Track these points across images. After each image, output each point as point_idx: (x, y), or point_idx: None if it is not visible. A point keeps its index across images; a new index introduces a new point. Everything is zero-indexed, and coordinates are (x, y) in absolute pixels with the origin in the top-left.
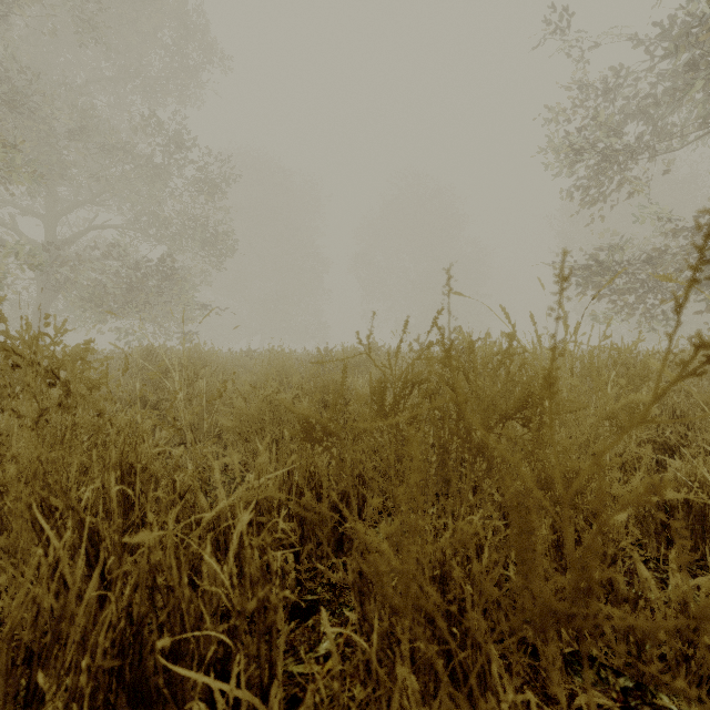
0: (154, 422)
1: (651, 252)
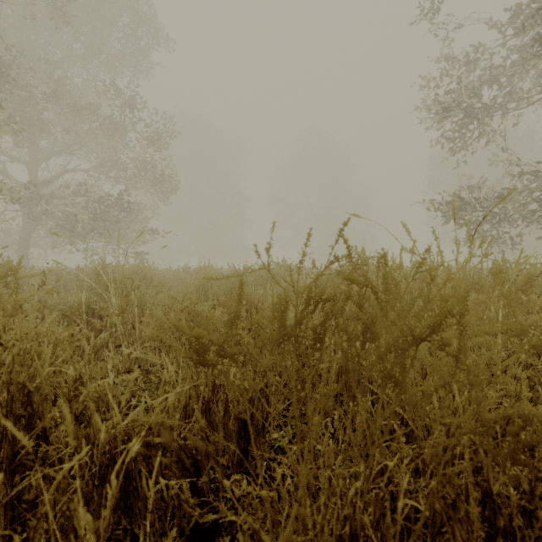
0: (50, 339)
1: (502, 190)
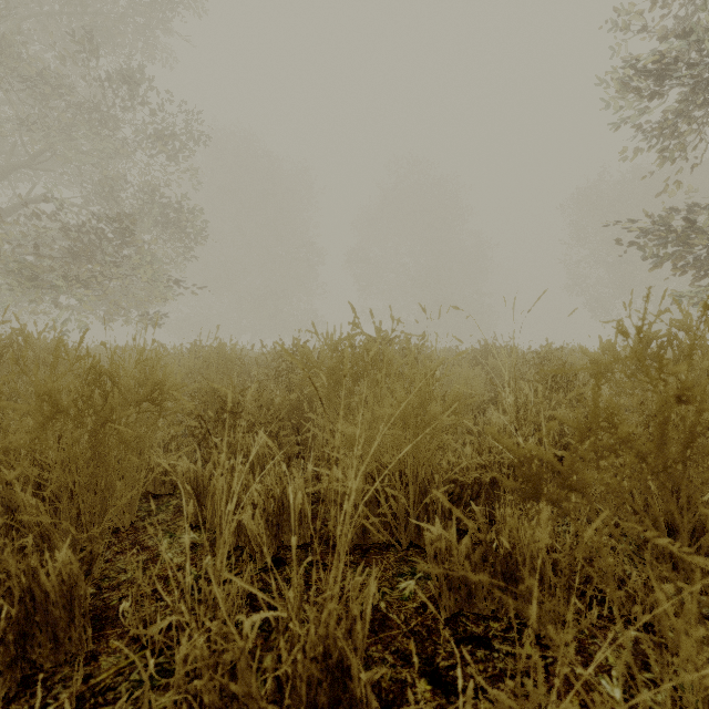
0: None
1: None
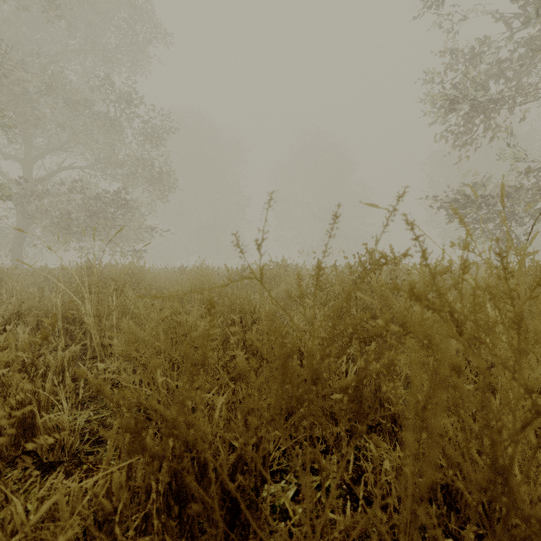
0: None
1: (508, 187)
